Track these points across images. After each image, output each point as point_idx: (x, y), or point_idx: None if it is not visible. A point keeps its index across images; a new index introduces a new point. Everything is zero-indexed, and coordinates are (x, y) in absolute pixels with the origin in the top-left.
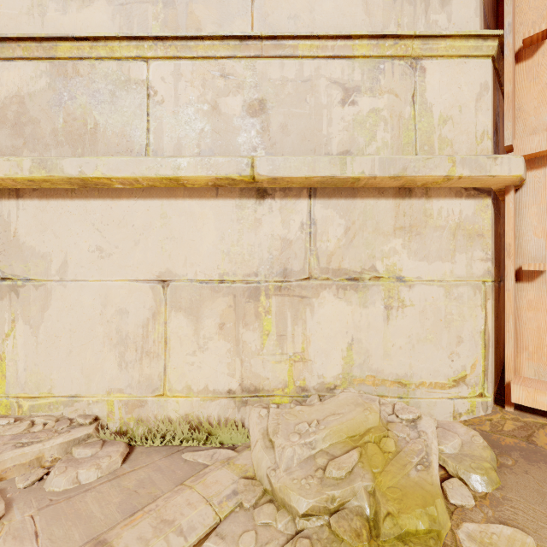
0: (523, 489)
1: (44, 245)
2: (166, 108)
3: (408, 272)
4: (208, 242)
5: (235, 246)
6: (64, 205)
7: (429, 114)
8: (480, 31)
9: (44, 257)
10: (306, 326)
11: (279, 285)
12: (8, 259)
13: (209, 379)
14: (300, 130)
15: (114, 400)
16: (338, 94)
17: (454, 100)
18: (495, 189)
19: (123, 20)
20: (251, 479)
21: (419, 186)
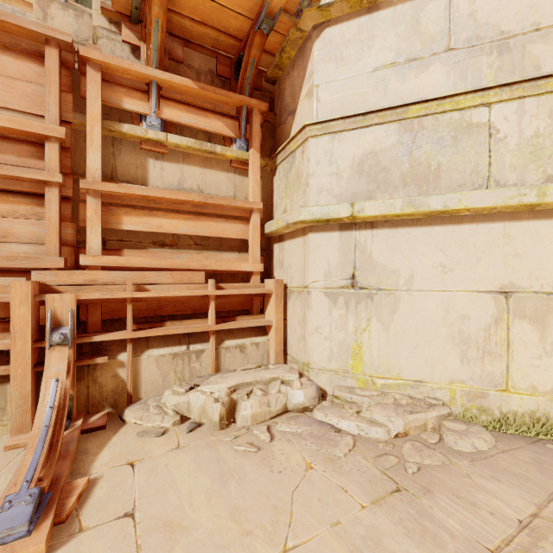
0: None
1: (393, 263)
2: (508, 143)
3: None
4: None
5: None
6: (410, 232)
7: None
8: None
9: (393, 272)
10: None
11: None
12: (365, 274)
13: None
14: None
15: (456, 389)
16: None
17: None
18: None
19: (457, 75)
20: None
21: None
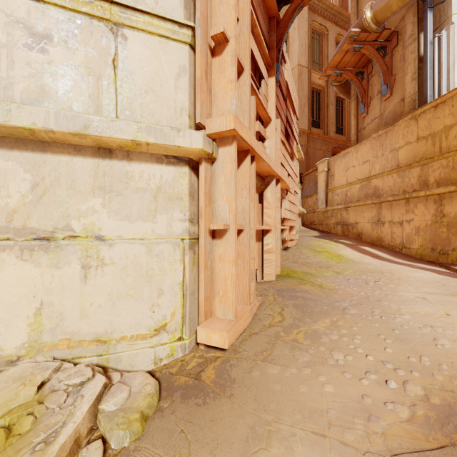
0: (159, 433)
1: None
2: None
3: (108, 231)
4: None
5: None
6: None
7: (131, 82)
8: (174, 17)
9: None
10: None
11: None
12: None
13: None
14: None
15: None
16: (22, 36)
17: (155, 74)
18: (196, 159)
19: None
20: None
21: (120, 148)
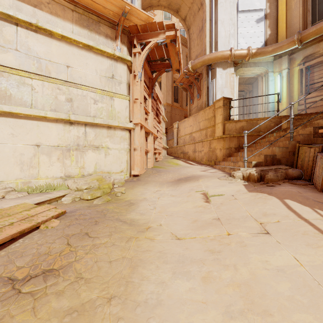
0: (127, 184)
1: None
2: (39, 94)
3: (110, 146)
4: (54, 135)
5: (63, 137)
6: None
7: (115, 110)
8: (125, 95)
9: None
10: (84, 159)
11: (76, 148)
12: None
13: (54, 174)
14: (82, 108)
15: (19, 182)
16: (93, 101)
17: (121, 108)
18: (130, 129)
19: (20, 62)
20: (71, 190)
21: (113, 127)
